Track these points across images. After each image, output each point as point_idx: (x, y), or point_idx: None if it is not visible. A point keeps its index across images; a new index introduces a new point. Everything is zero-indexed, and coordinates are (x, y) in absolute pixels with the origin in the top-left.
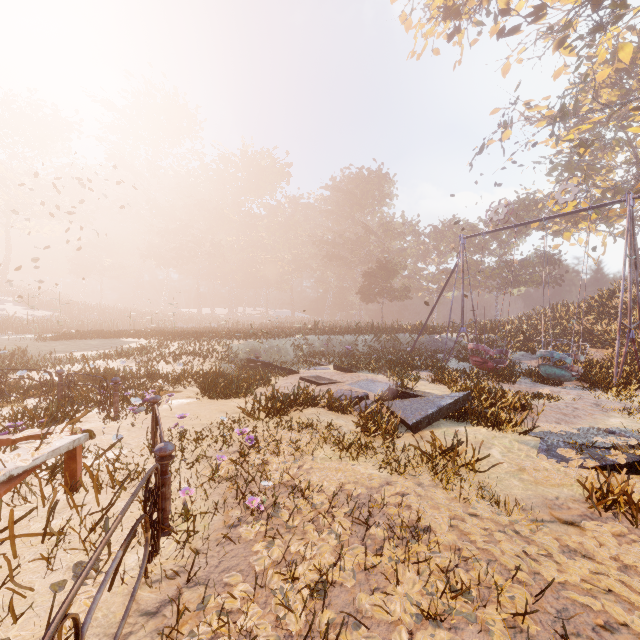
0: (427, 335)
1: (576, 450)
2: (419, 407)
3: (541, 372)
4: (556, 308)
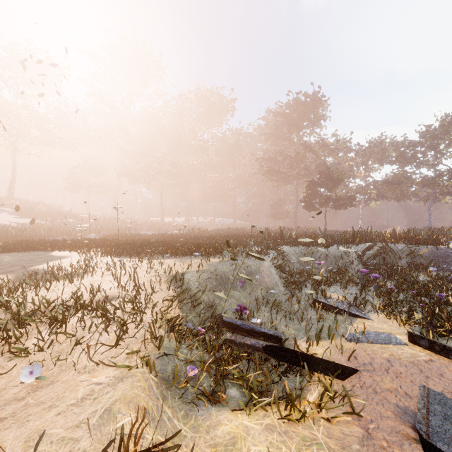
0: (431, 247)
1: None
2: None
3: None
4: None
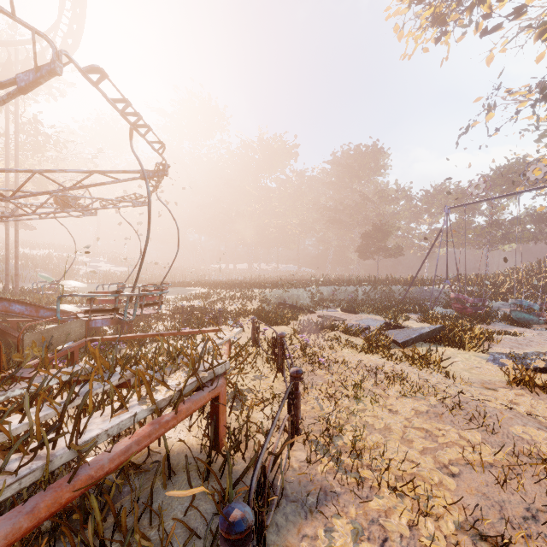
0: (417, 287)
1: (513, 360)
2: (406, 333)
3: (512, 316)
4: (543, 263)
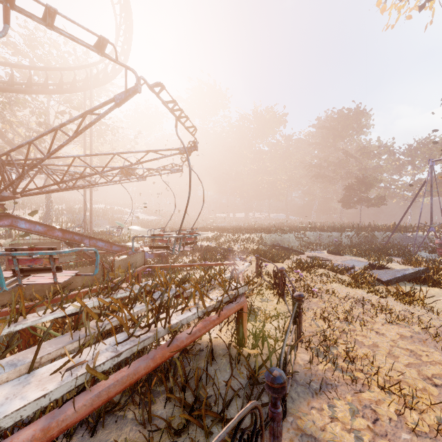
0: (400, 233)
1: None
2: (390, 273)
3: None
4: None
